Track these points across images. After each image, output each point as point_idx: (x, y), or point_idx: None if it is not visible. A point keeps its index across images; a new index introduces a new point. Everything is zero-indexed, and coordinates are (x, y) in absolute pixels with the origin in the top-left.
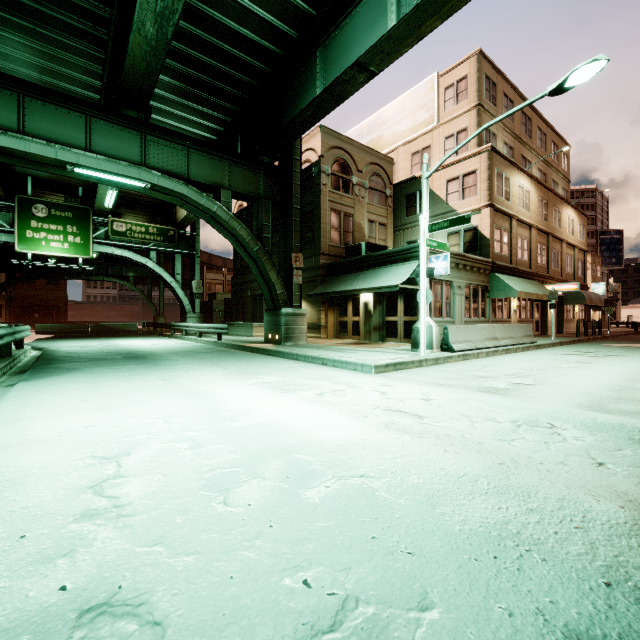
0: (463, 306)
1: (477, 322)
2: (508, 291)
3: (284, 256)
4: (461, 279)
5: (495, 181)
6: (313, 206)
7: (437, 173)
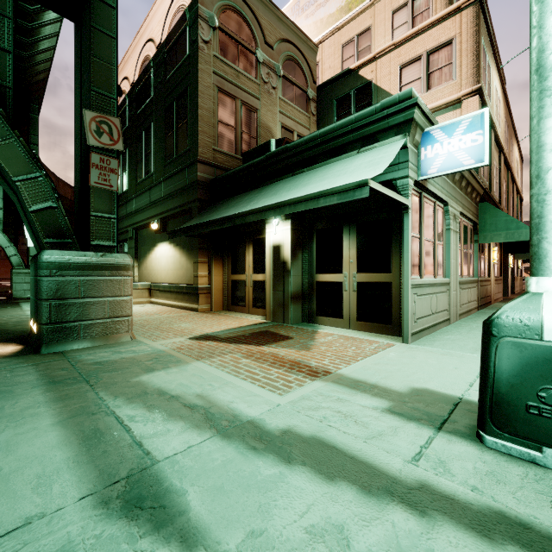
0: (457, 254)
1: (469, 283)
2: (515, 230)
3: (79, 126)
4: (456, 202)
5: (481, 58)
6: (187, 81)
7: (384, 57)
